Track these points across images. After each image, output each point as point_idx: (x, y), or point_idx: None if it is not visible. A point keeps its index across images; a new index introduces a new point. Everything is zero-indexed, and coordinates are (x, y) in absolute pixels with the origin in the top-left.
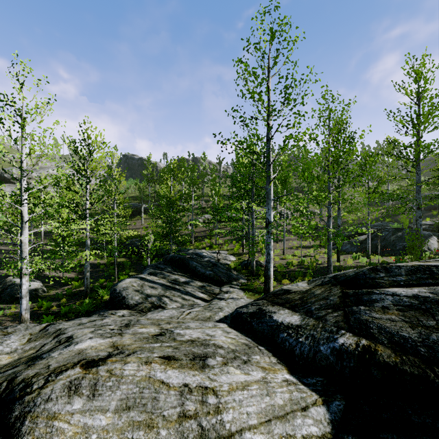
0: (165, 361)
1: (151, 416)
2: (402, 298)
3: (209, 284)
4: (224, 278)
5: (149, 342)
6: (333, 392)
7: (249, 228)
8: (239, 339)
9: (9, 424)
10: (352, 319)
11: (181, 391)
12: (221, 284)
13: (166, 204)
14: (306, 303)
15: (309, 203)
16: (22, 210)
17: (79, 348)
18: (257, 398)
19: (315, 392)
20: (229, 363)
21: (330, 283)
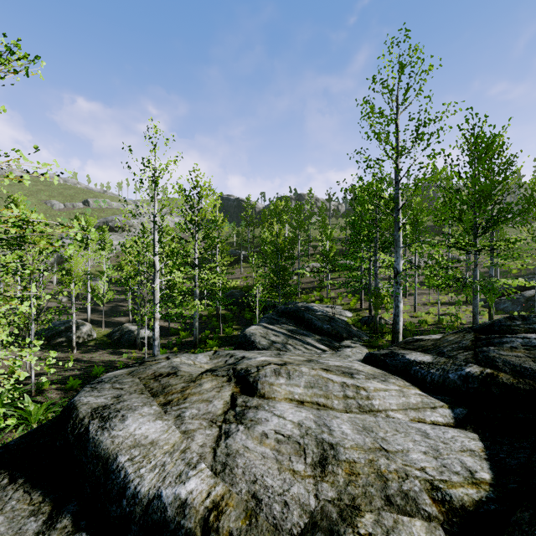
0: (325, 371)
1: (326, 393)
2: (531, 340)
3: (327, 338)
4: (343, 334)
5: (305, 362)
6: (459, 404)
7: (370, 279)
8: (375, 370)
9: (251, 383)
10: (481, 356)
11: (342, 385)
12: (341, 339)
13: (274, 251)
14: (438, 347)
15: (447, 250)
16: (155, 261)
17: (260, 359)
18: (396, 397)
19: (443, 402)
20: (371, 379)
21: (464, 331)
